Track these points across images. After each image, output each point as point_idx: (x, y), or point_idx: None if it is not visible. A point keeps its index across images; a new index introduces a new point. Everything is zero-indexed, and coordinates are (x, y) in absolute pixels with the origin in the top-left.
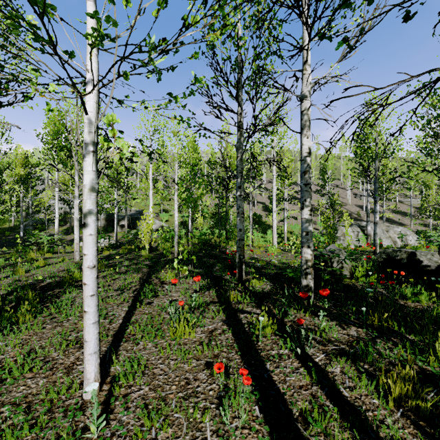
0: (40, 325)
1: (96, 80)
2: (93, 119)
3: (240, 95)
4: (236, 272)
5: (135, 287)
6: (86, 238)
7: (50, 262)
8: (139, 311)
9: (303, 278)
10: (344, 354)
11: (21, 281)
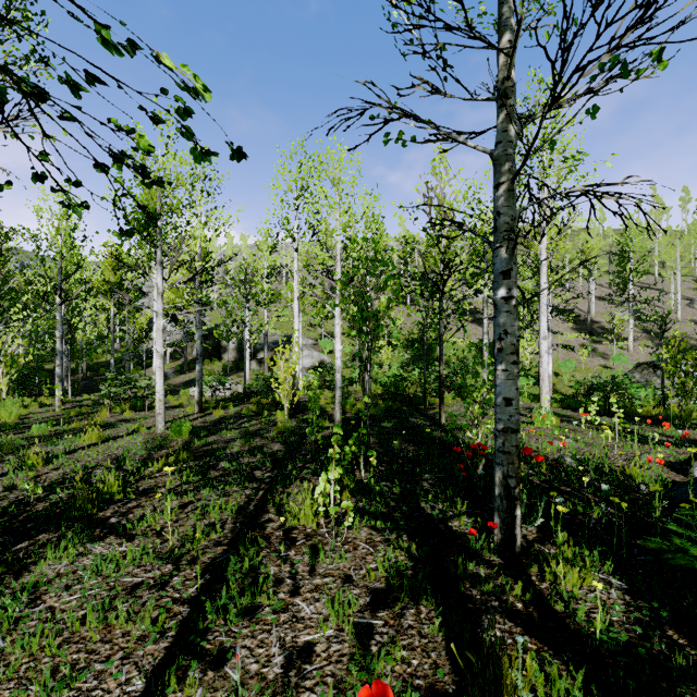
0: None
1: None
2: None
3: None
4: (494, 527)
5: (212, 551)
6: None
7: (117, 432)
8: None
9: None
10: None
11: (13, 491)
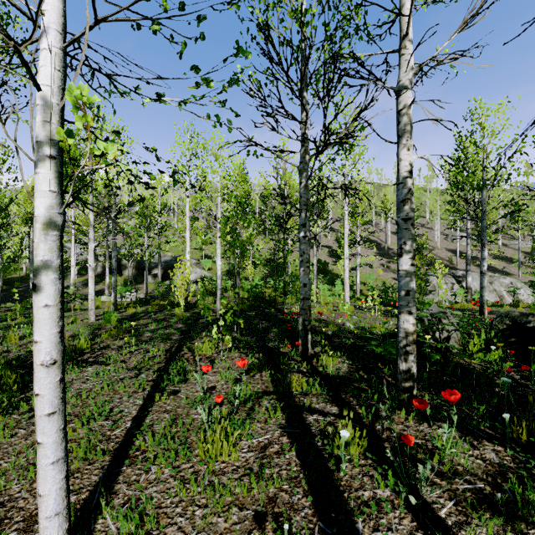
0: (8, 431)
1: (59, 30)
2: (51, 98)
3: (304, 96)
4: (298, 344)
5: (157, 365)
6: (37, 313)
7: None
8: (158, 406)
9: (401, 359)
10: (486, 501)
11: (10, 353)
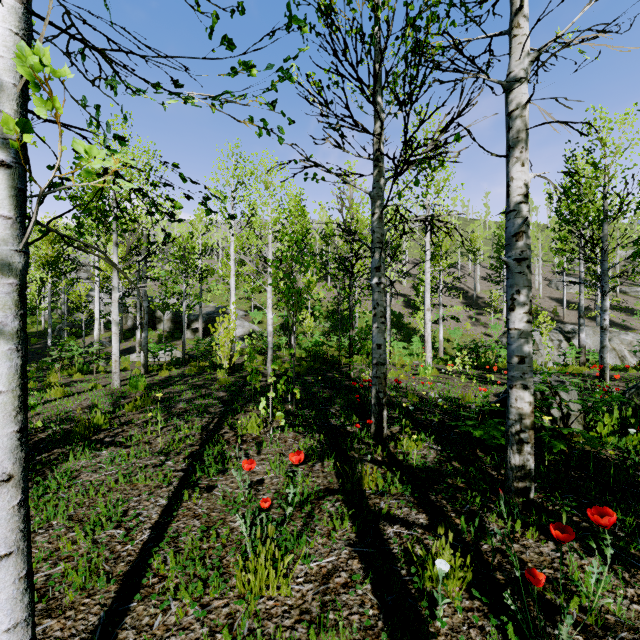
0: None
1: None
2: (3, 75)
3: (378, 101)
4: (371, 423)
5: (190, 449)
6: None
7: (75, 389)
8: (186, 508)
9: (513, 450)
10: None
11: None
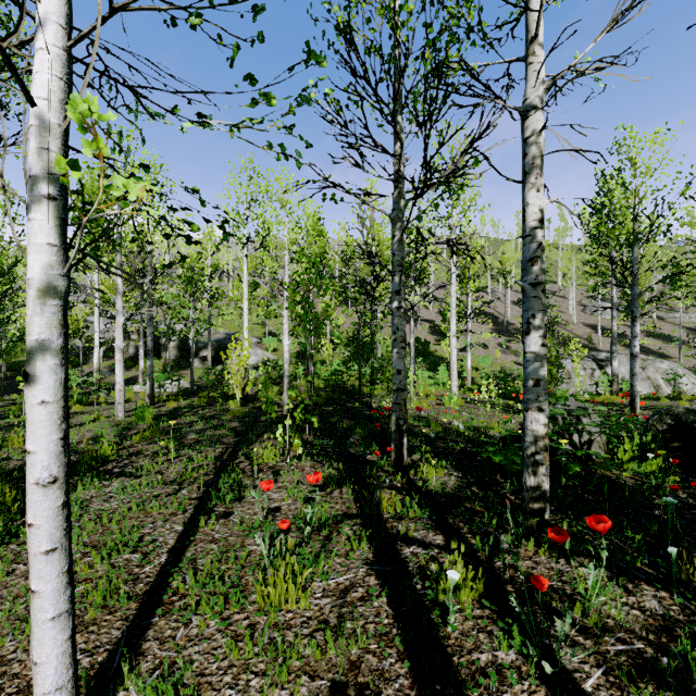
0: (2, 568)
1: (61, 22)
2: (50, 117)
3: (398, 121)
4: (391, 450)
5: (204, 478)
6: (31, 412)
7: (76, 421)
8: (203, 533)
9: (529, 472)
10: (647, 669)
11: (11, 460)
